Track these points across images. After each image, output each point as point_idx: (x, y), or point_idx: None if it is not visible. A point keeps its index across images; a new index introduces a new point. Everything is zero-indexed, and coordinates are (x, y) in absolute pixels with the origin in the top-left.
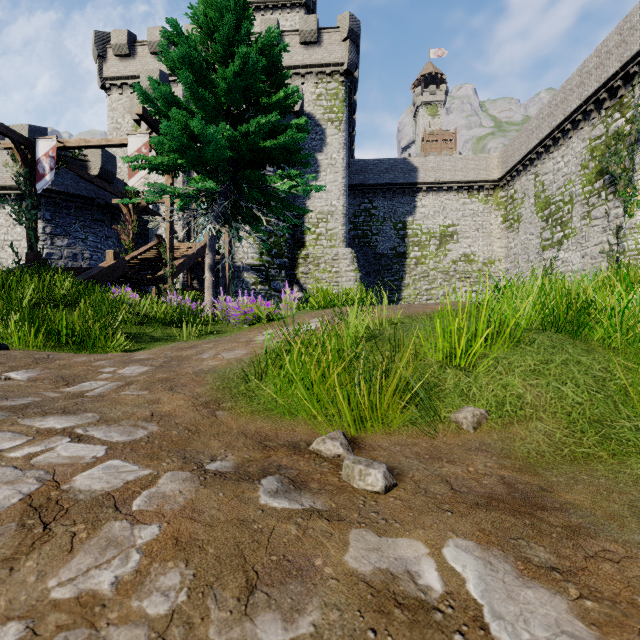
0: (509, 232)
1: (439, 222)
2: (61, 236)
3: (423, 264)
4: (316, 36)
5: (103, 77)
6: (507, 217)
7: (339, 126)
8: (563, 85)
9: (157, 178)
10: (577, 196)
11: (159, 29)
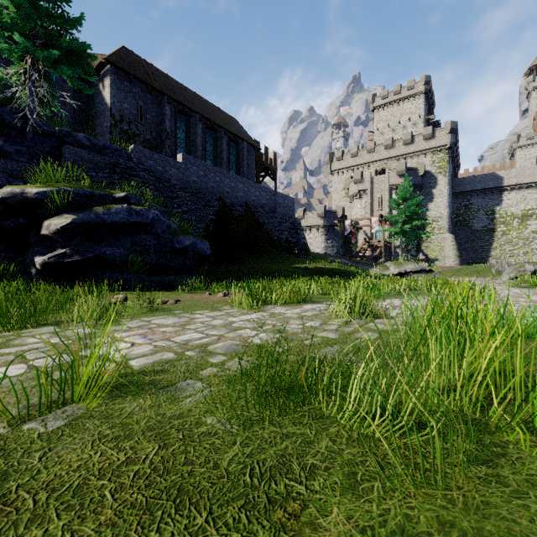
0: None
1: (520, 208)
2: (329, 240)
3: (508, 234)
4: (432, 135)
5: (331, 170)
6: None
7: (445, 174)
8: None
9: (358, 212)
10: None
11: (355, 148)
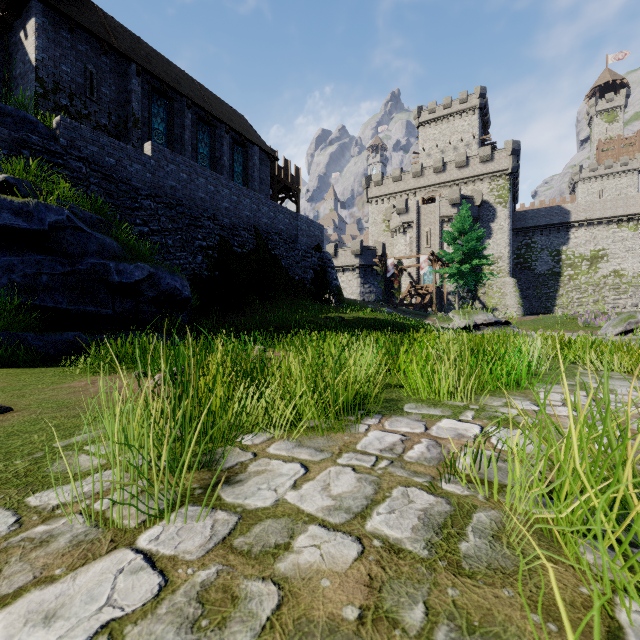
0: None
1: (590, 248)
2: (366, 284)
3: (575, 280)
4: (490, 157)
5: (368, 198)
6: None
7: (505, 205)
8: None
9: (401, 250)
10: None
11: (398, 170)
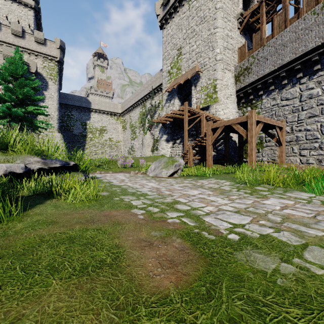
0: (124, 132)
1: (100, 125)
2: None
3: (93, 140)
4: (43, 42)
5: None
6: (123, 127)
7: (55, 82)
8: (134, 92)
9: None
10: (138, 126)
11: None
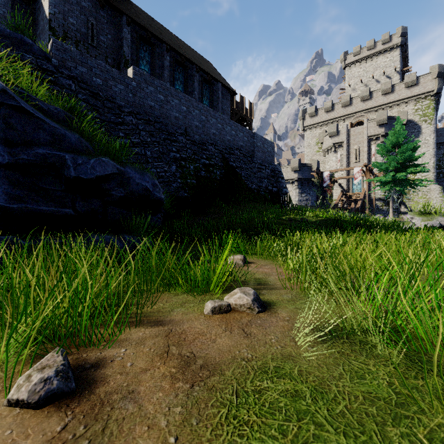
0: None
1: None
2: (303, 193)
3: None
4: (415, 82)
5: (304, 126)
6: None
7: (430, 122)
8: None
9: (333, 165)
10: None
11: (329, 102)
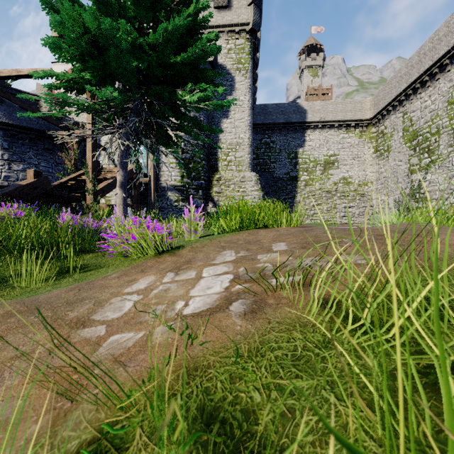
0: (380, 160)
1: (323, 152)
2: (17, 162)
3: (311, 185)
4: (227, 1)
5: None
6: (378, 148)
7: (245, 74)
8: (431, 36)
9: None
10: (444, 128)
11: None
